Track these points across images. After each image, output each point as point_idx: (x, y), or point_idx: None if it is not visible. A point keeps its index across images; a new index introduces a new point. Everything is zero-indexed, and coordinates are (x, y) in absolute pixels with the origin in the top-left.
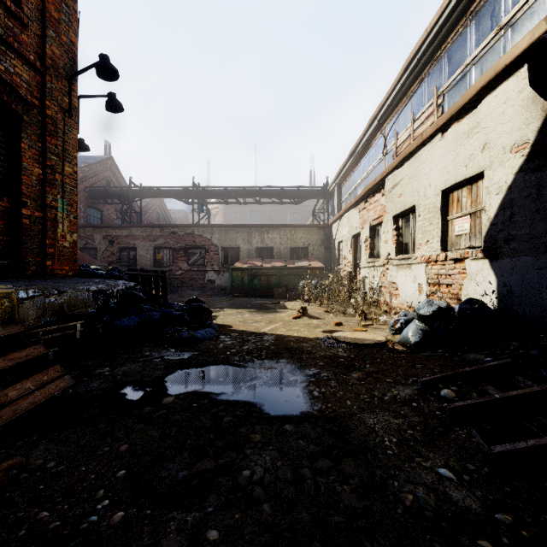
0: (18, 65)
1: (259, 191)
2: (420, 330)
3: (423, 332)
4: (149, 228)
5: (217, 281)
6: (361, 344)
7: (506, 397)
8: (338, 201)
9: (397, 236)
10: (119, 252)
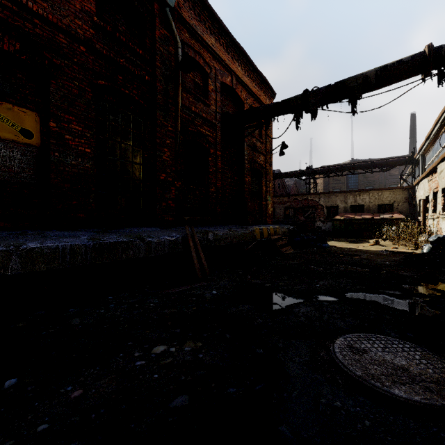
0: (261, 157)
1: (353, 166)
2: (429, 247)
3: (430, 249)
4: (282, 197)
5: (322, 227)
6: (396, 252)
7: (421, 256)
8: (422, 167)
9: (443, 200)
10: None
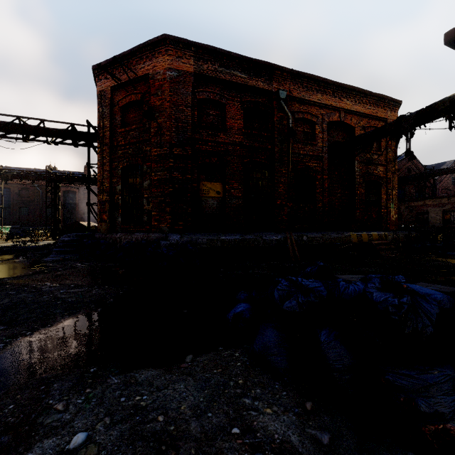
0: (380, 168)
1: None
2: None
3: None
4: (438, 199)
5: None
6: None
7: None
8: None
9: None
10: (416, 215)
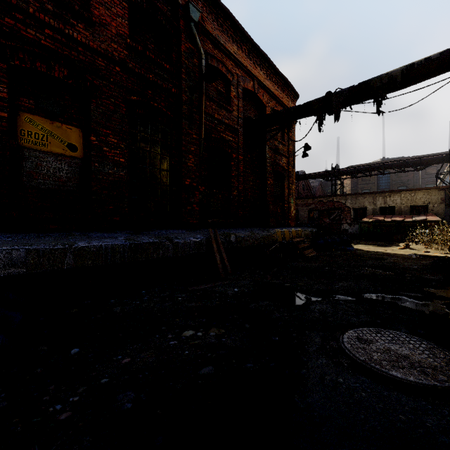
0: (284, 159)
1: (382, 166)
2: None
3: None
4: (306, 199)
5: (349, 230)
6: (427, 256)
7: None
8: None
9: None
10: None
